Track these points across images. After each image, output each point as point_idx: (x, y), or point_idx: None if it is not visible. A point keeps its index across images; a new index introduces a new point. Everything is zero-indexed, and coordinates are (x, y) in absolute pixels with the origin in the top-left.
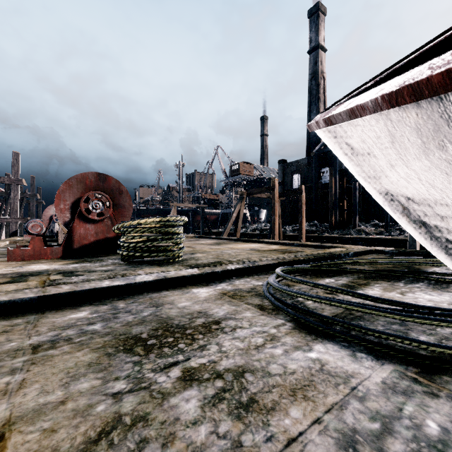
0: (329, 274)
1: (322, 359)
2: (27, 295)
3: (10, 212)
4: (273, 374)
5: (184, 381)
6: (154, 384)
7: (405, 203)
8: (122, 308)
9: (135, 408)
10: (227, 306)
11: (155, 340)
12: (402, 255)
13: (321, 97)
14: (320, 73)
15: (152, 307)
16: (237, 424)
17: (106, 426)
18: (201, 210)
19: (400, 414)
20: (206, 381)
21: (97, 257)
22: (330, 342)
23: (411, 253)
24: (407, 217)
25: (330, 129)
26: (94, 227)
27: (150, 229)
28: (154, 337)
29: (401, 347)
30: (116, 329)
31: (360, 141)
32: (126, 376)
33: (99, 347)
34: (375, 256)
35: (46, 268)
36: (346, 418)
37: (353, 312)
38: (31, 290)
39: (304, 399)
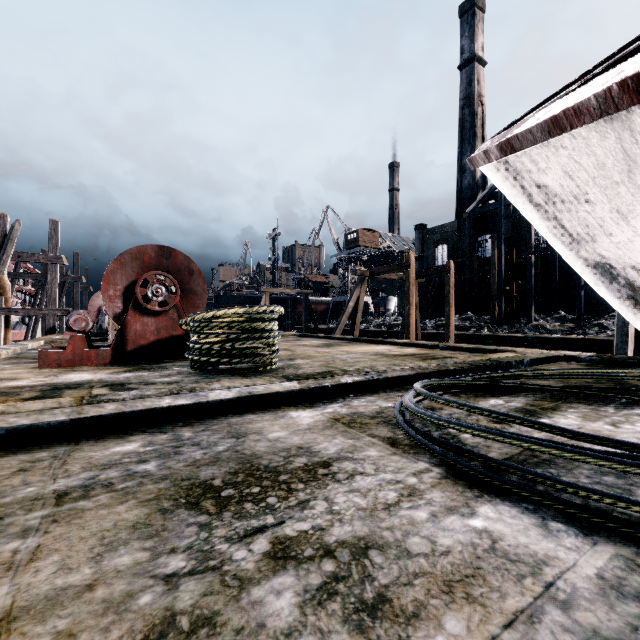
0: (495, 392)
1: (493, 531)
2: (57, 417)
3: (47, 301)
4: (415, 554)
5: (274, 560)
6: (228, 563)
7: (638, 280)
8: (188, 438)
9: (198, 603)
10: (340, 439)
11: (232, 490)
12: (607, 364)
13: (478, 131)
14: (476, 97)
15: (230, 438)
16: (358, 639)
17: (151, 632)
18: (304, 298)
19: (636, 637)
20: (308, 561)
21: (159, 363)
22: (503, 501)
23: (621, 362)
24: (637, 304)
25: (507, 162)
26: (154, 321)
27: (230, 324)
28: (231, 486)
29: (623, 515)
30: (177, 471)
31: (563, 177)
32: (186, 546)
33: (151, 499)
34: (564, 365)
35: (89, 378)
36: (541, 639)
37: (537, 453)
38: (62, 410)
39: (467, 600)
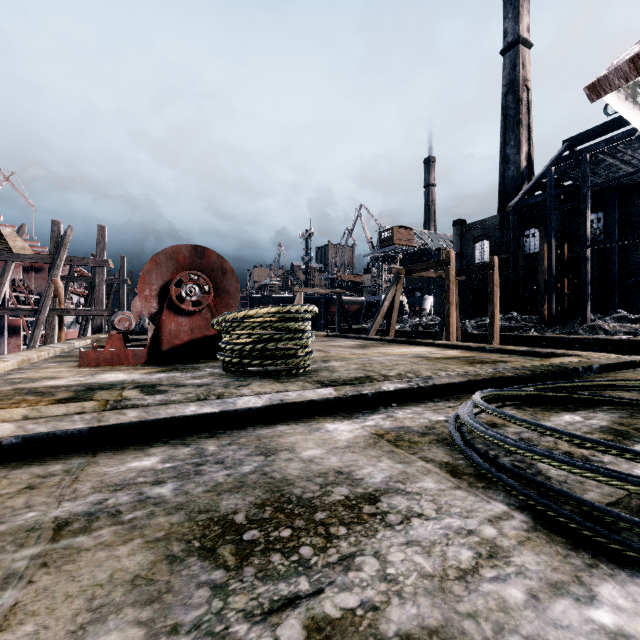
0: (566, 405)
1: (634, 636)
2: (75, 425)
3: (95, 302)
4: None
5: None
6: None
7: None
8: (211, 454)
9: None
10: (387, 463)
11: (257, 532)
12: None
13: (523, 119)
14: (521, 82)
15: (258, 455)
16: None
17: None
18: (337, 298)
19: None
20: None
21: (192, 363)
22: (633, 578)
23: None
24: None
25: None
26: (188, 321)
27: (262, 324)
28: (256, 525)
29: None
30: (194, 498)
31: None
32: (192, 623)
33: (160, 538)
34: None
35: (123, 379)
36: None
37: None
38: (82, 417)
39: None
